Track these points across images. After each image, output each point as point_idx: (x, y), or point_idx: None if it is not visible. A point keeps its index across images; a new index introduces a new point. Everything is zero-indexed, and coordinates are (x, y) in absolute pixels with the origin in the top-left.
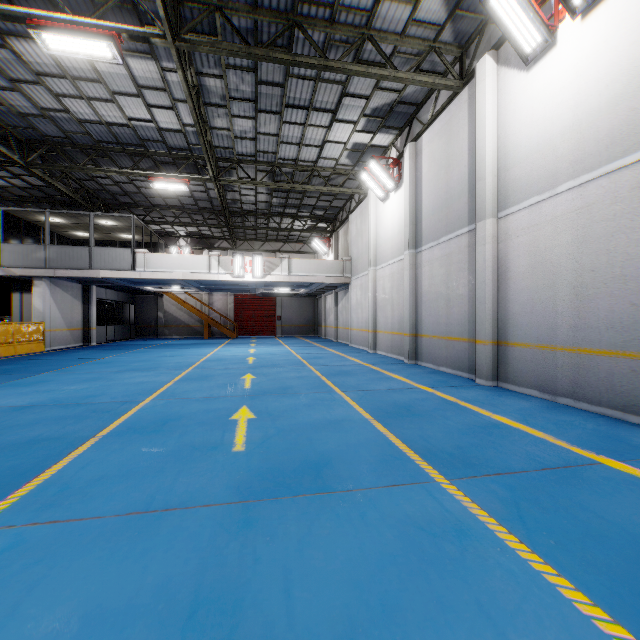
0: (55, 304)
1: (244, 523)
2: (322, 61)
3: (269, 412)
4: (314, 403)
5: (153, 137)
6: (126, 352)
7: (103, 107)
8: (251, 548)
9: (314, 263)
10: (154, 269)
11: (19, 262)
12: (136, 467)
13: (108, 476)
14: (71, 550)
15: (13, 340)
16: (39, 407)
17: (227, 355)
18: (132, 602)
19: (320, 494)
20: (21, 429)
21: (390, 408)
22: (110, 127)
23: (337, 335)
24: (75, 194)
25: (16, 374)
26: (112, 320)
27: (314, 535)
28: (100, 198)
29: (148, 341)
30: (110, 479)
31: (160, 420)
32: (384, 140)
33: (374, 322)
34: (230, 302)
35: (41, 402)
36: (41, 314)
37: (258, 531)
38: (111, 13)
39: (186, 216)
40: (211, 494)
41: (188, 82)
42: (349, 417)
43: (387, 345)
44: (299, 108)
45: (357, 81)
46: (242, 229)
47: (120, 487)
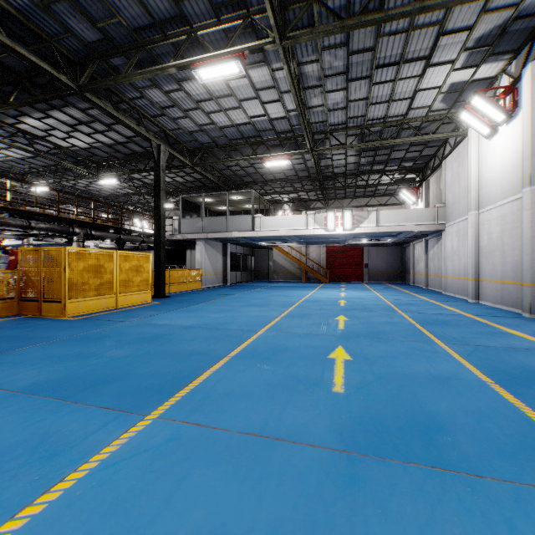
0: (207, 257)
1: (350, 479)
2: (417, 6)
3: (364, 356)
4: (412, 352)
5: (266, 127)
6: (248, 291)
7: (234, 114)
8: (361, 516)
9: (402, 213)
10: (266, 229)
11: (189, 230)
12: (253, 389)
13: (234, 393)
14: (207, 455)
15: (186, 280)
16: (196, 328)
17: (321, 297)
18: (249, 534)
19: (437, 469)
20: (185, 343)
21: (515, 372)
22: (238, 127)
23: (427, 282)
24: (218, 180)
25: (186, 303)
26: (240, 267)
27: (439, 528)
28: (232, 181)
29: (262, 283)
30: (235, 396)
31: (271, 349)
32: (490, 70)
33: (475, 270)
34: (323, 252)
35: (197, 324)
36: (200, 263)
37: (366, 495)
38: (238, 40)
39: (289, 185)
40: (315, 433)
41: (291, 73)
42: (458, 375)
43: (494, 295)
44: (389, 65)
45: (457, 14)
46: (333, 190)
47: (242, 405)
